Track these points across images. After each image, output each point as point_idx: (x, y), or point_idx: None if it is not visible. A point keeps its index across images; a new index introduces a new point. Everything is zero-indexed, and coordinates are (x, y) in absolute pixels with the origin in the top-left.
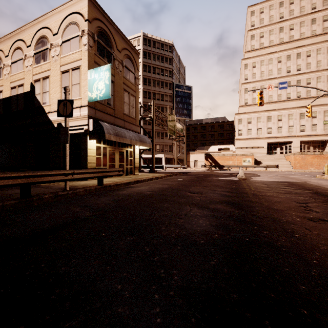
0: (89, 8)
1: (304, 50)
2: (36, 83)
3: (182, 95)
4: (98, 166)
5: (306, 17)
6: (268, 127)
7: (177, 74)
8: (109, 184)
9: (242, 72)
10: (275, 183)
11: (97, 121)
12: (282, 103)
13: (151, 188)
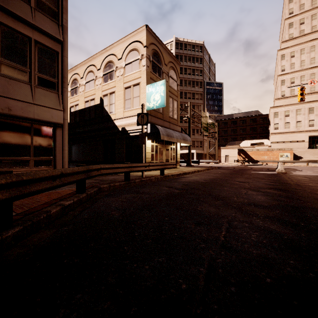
0: (147, 36)
1: None
2: (104, 97)
3: (213, 92)
4: (152, 161)
5: None
6: (309, 120)
7: (207, 72)
8: (167, 175)
9: (278, 63)
10: None
11: (153, 125)
12: None
13: (202, 178)
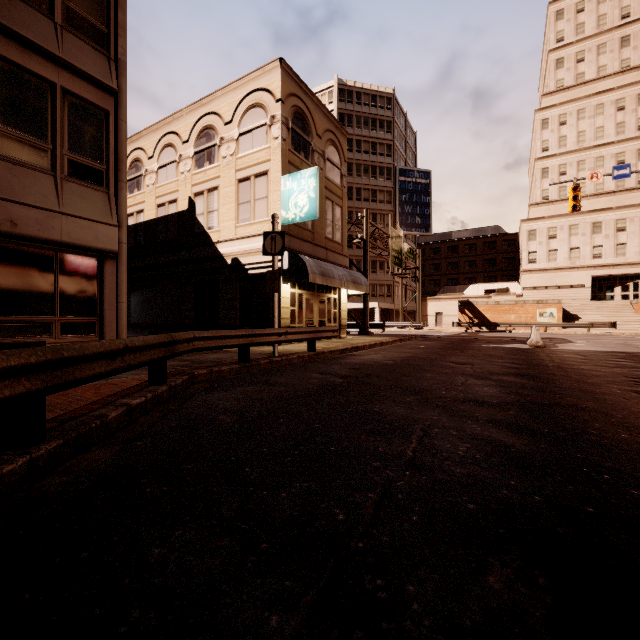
0: (282, 81)
1: None
2: (198, 198)
3: (412, 189)
4: (291, 324)
5: None
6: (594, 246)
7: (402, 149)
8: (322, 351)
9: (537, 136)
10: (601, 353)
11: (295, 254)
12: (627, 194)
13: (389, 357)
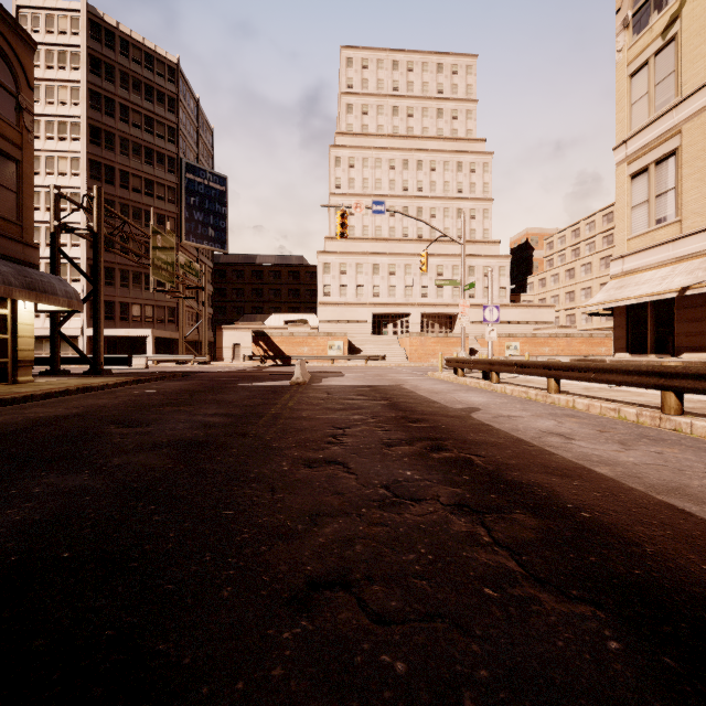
0: None
1: (428, 158)
2: None
3: (204, 193)
4: None
5: (431, 102)
6: (374, 285)
7: (192, 141)
8: None
9: (331, 171)
10: (350, 389)
11: None
12: (396, 243)
13: (9, 422)
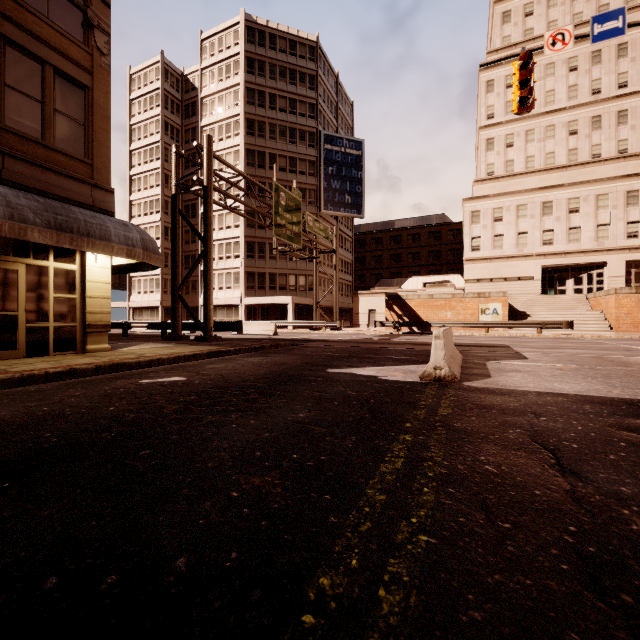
0: None
1: (637, 35)
2: None
3: (341, 161)
4: None
5: None
6: (544, 230)
7: (331, 115)
8: None
9: (481, 100)
10: (610, 424)
11: None
12: (580, 169)
13: None
